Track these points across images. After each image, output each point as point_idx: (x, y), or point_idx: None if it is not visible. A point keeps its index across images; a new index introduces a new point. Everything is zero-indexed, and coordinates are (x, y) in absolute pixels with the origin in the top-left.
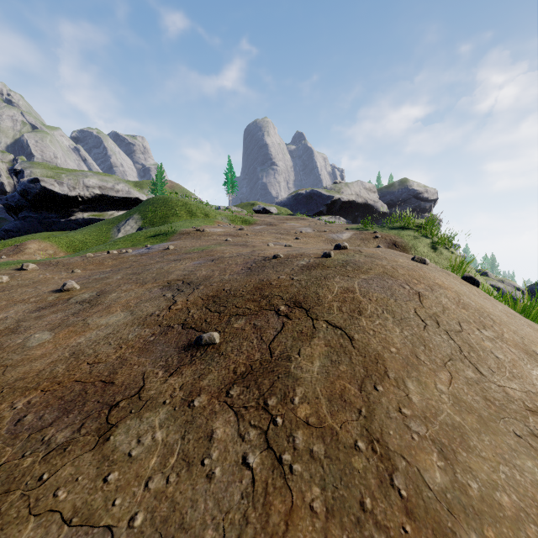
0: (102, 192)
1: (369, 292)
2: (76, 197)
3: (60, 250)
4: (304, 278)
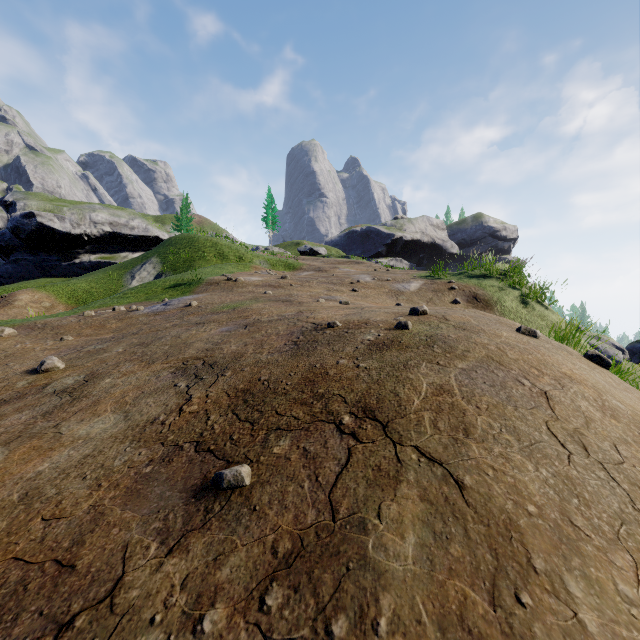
0: (114, 229)
1: (474, 393)
2: (81, 236)
3: (58, 302)
4: (375, 366)
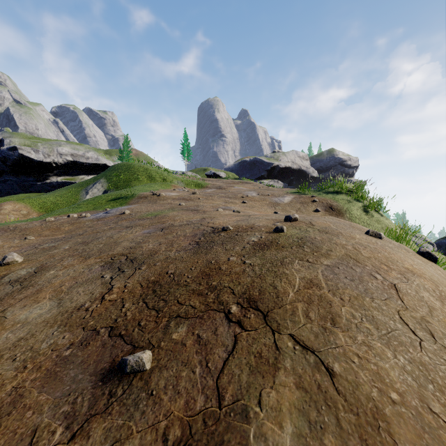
0: (74, 158)
1: (338, 287)
2: (51, 163)
3: (33, 211)
4: (258, 262)
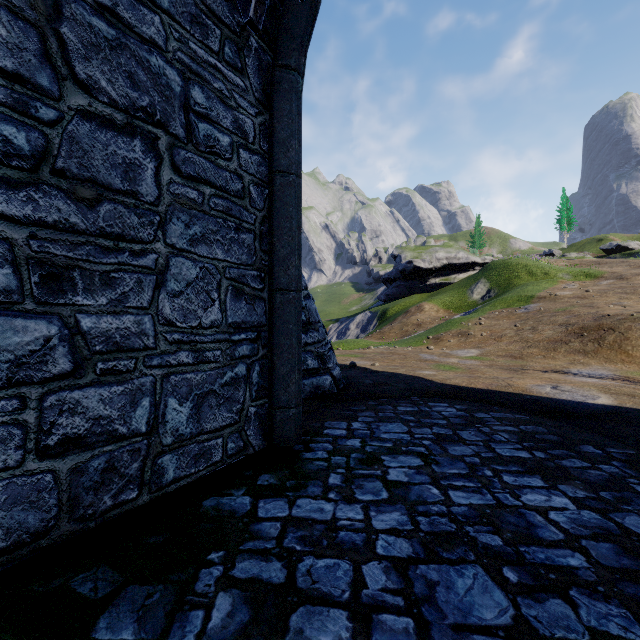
0: (448, 261)
1: (636, 326)
2: (432, 269)
3: (439, 308)
4: (616, 322)
